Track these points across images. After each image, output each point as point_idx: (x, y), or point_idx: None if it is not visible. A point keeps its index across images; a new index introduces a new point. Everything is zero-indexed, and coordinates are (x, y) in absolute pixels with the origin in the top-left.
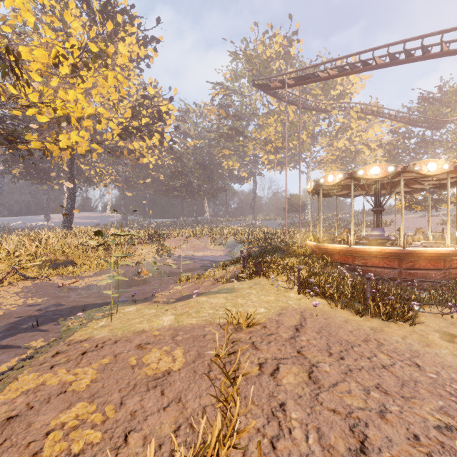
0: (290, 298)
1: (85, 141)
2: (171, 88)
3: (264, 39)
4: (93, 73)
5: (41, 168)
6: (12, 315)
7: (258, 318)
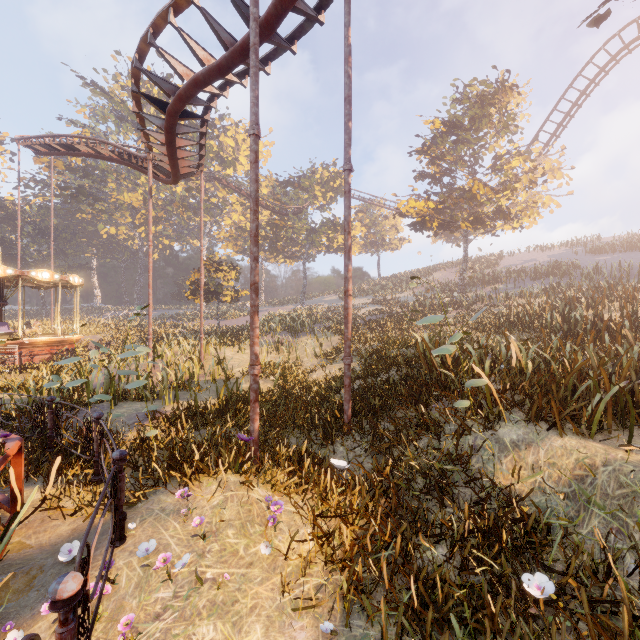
0: None
1: None
2: None
3: None
4: None
5: None
6: None
7: None
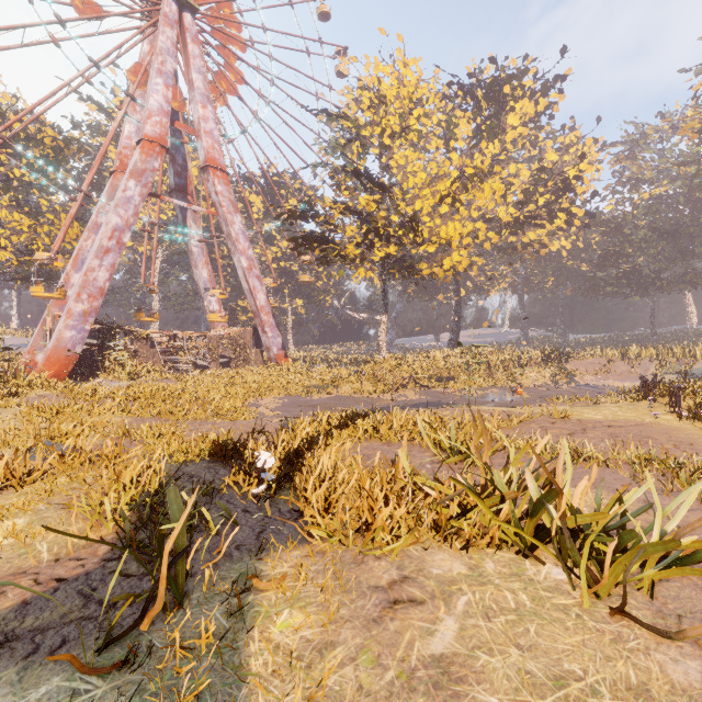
0: (657, 418)
1: (464, 259)
2: (599, 119)
3: None
4: (471, 190)
5: (430, 284)
6: (414, 401)
7: (583, 418)
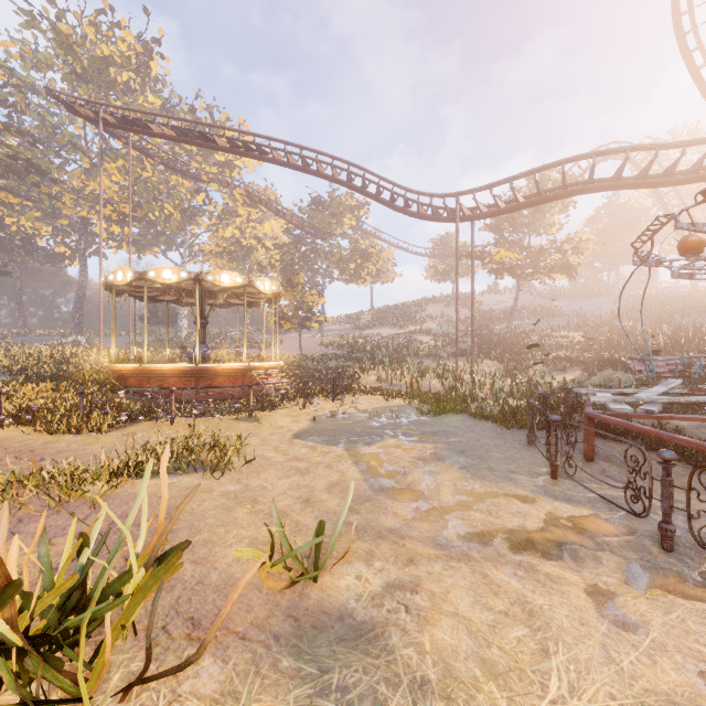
0: None
1: None
2: None
3: (98, 22)
4: None
5: None
6: None
7: None
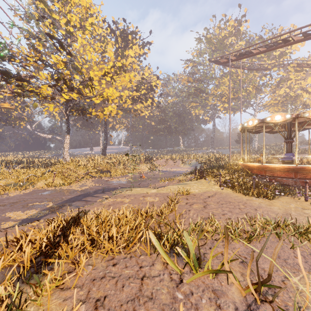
0: (214, 188)
1: (115, 110)
2: (158, 68)
3: (220, 25)
4: (119, 75)
5: (90, 122)
6: (93, 188)
7: (193, 193)
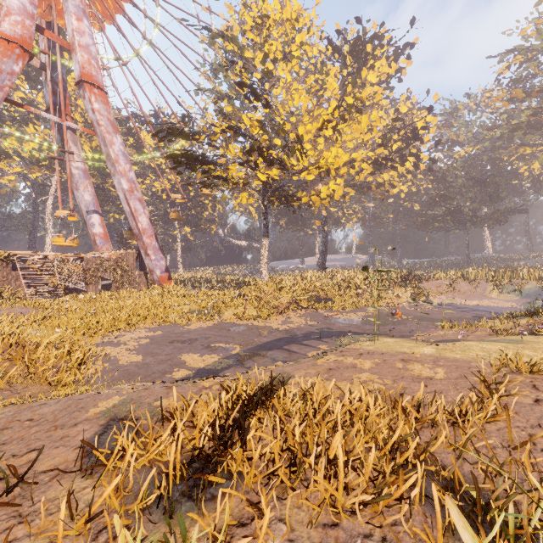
0: None
1: (340, 188)
2: (428, 91)
3: None
4: (348, 122)
5: (299, 217)
6: (302, 329)
7: None
